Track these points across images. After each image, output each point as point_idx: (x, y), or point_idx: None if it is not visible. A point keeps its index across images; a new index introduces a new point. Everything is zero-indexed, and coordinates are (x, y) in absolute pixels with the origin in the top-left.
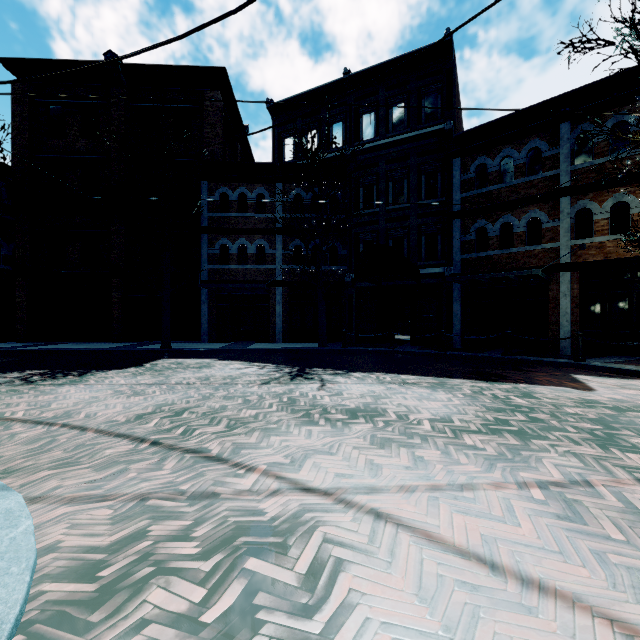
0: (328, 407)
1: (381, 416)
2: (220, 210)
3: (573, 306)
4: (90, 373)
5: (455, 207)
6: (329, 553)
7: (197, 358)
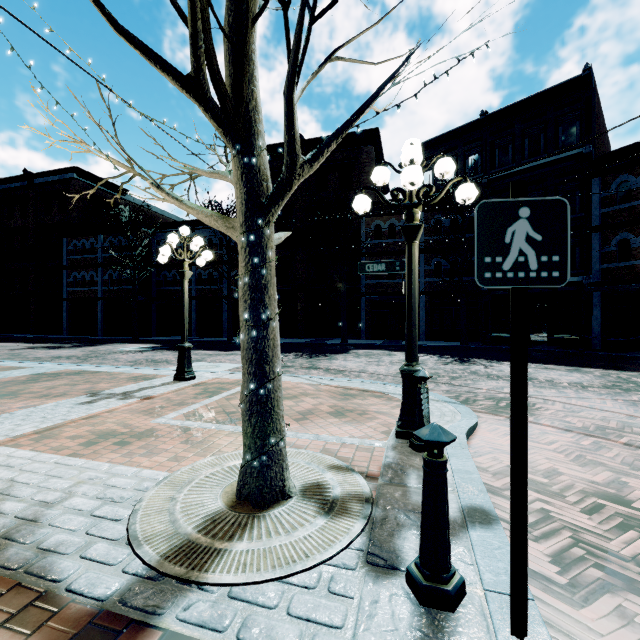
0: (499, 375)
1: (535, 380)
2: (374, 238)
3: None
4: (329, 355)
5: (594, 222)
6: (530, 402)
7: (375, 350)
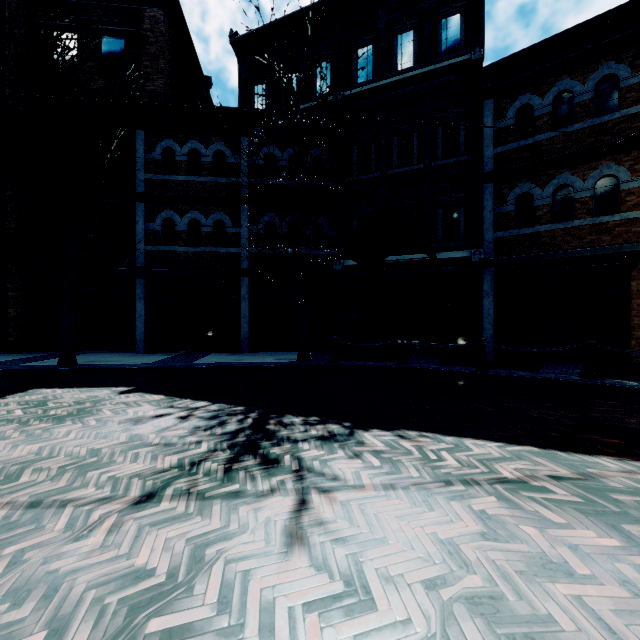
0: None
1: None
2: (163, 172)
3: None
4: None
5: (486, 167)
6: None
7: (94, 387)
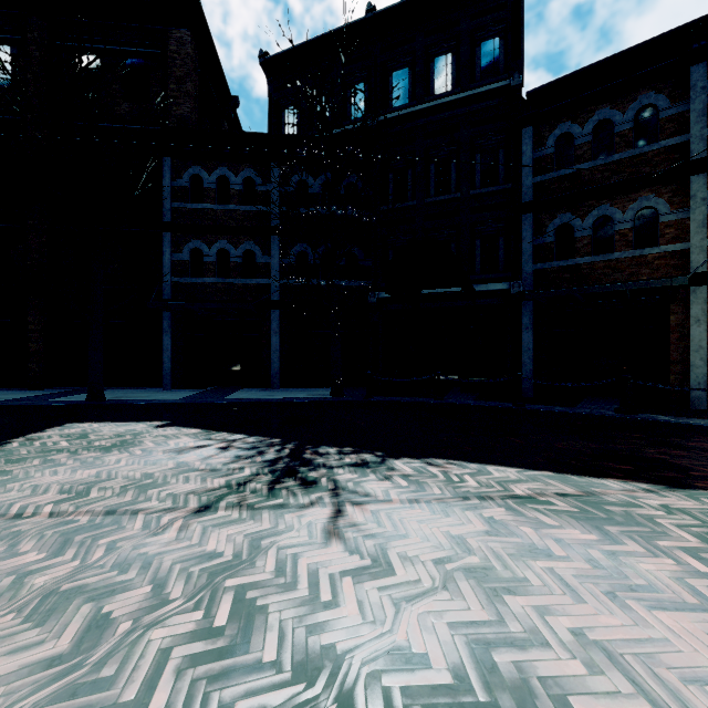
0: (356, 682)
1: None
2: (191, 200)
3: None
4: None
5: (525, 196)
6: None
7: (129, 421)
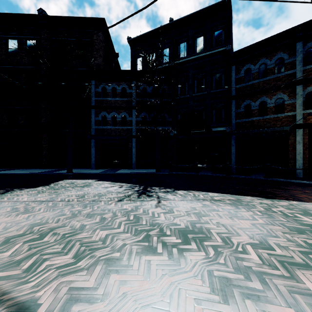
0: (164, 227)
1: (208, 239)
2: (101, 96)
3: (304, 149)
4: (11, 191)
5: (232, 93)
6: None
7: (85, 179)
